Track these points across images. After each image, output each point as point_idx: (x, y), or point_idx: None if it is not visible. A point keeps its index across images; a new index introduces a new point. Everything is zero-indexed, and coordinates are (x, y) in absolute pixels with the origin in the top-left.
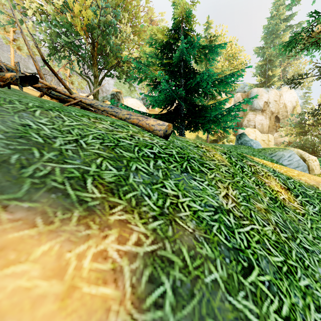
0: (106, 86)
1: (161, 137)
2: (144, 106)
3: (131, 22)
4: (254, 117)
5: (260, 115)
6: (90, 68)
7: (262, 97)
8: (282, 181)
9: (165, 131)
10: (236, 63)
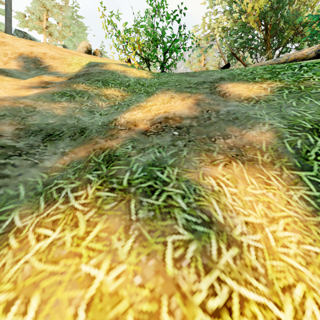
0: None
1: (314, 57)
2: None
3: None
4: None
5: None
6: (262, 55)
7: None
8: None
9: (317, 51)
10: None
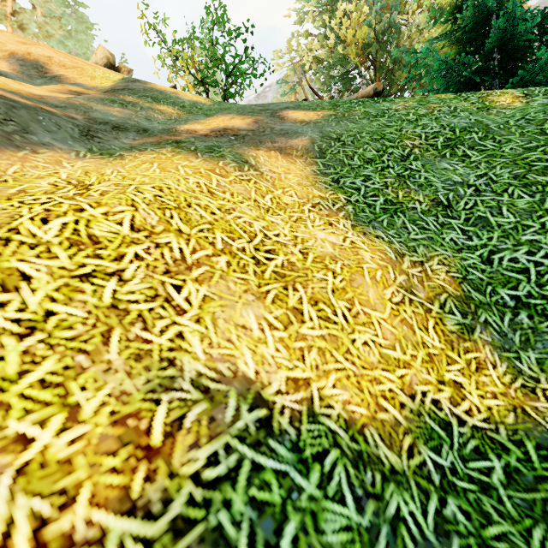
0: None
1: (373, 95)
2: None
3: None
4: None
5: None
6: None
7: None
8: (524, 93)
9: (375, 89)
10: None
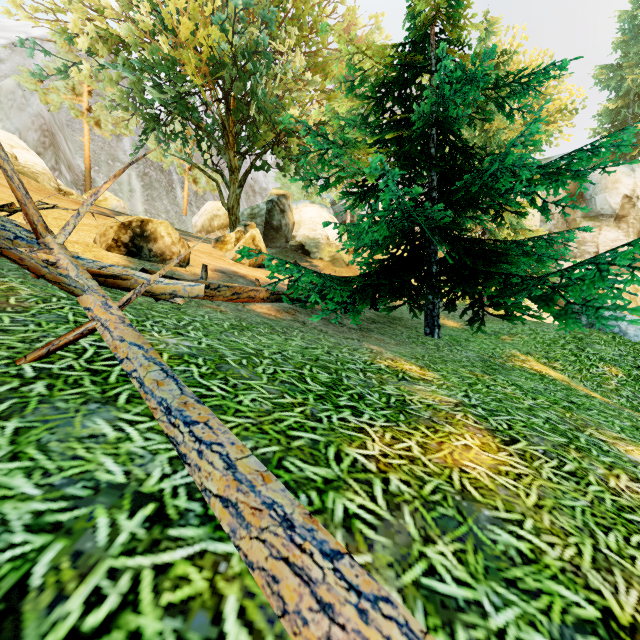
0: (260, 181)
1: None
2: (335, 219)
3: (308, 44)
4: (594, 234)
5: (611, 228)
6: (221, 153)
7: (617, 184)
8: None
9: None
10: (549, 111)
